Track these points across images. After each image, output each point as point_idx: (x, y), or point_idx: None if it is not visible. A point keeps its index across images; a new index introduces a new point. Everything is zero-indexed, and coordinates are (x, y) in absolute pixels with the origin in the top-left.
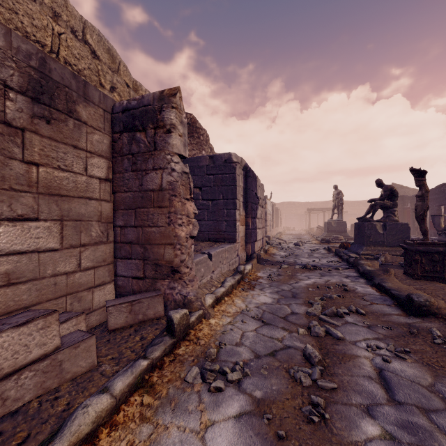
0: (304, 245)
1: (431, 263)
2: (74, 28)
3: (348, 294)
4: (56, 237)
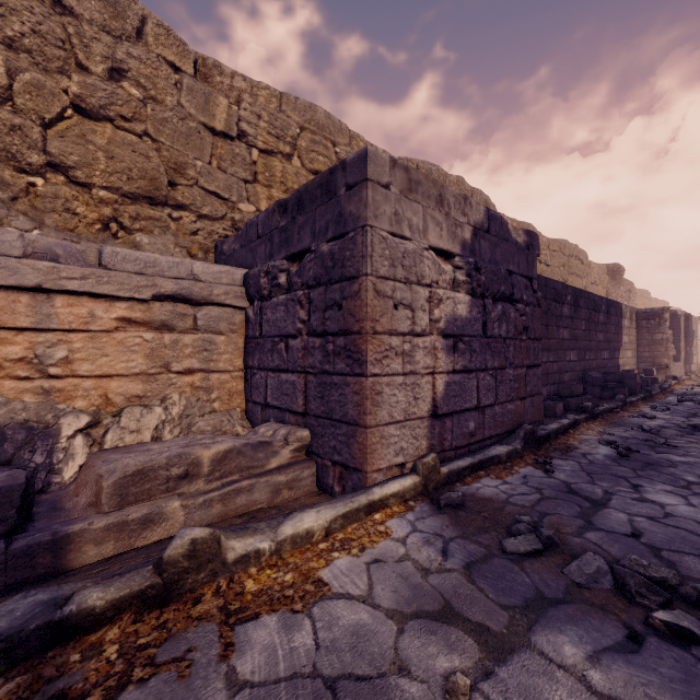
0: None
1: None
2: (578, 258)
3: None
4: (631, 354)
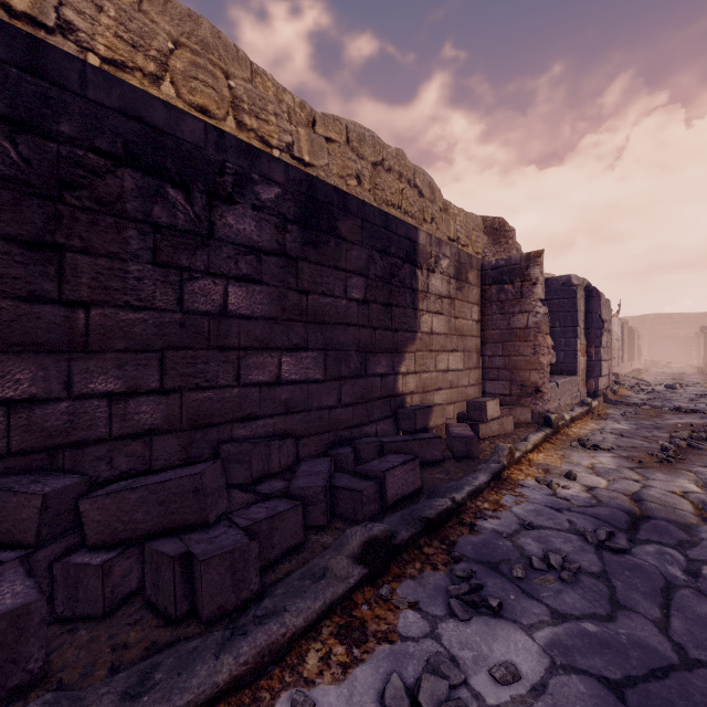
0: (686, 389)
1: None
2: (409, 179)
3: None
4: (462, 362)
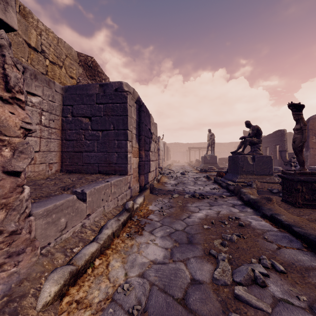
0: (188, 174)
1: (310, 192)
2: None
3: (246, 231)
4: None
